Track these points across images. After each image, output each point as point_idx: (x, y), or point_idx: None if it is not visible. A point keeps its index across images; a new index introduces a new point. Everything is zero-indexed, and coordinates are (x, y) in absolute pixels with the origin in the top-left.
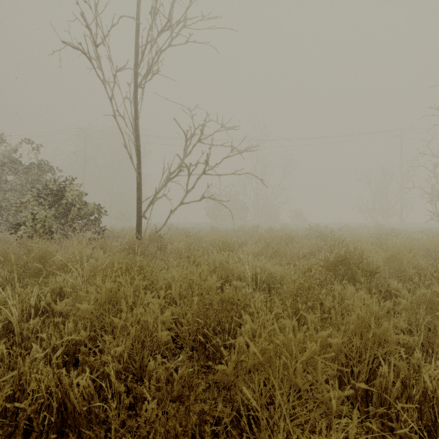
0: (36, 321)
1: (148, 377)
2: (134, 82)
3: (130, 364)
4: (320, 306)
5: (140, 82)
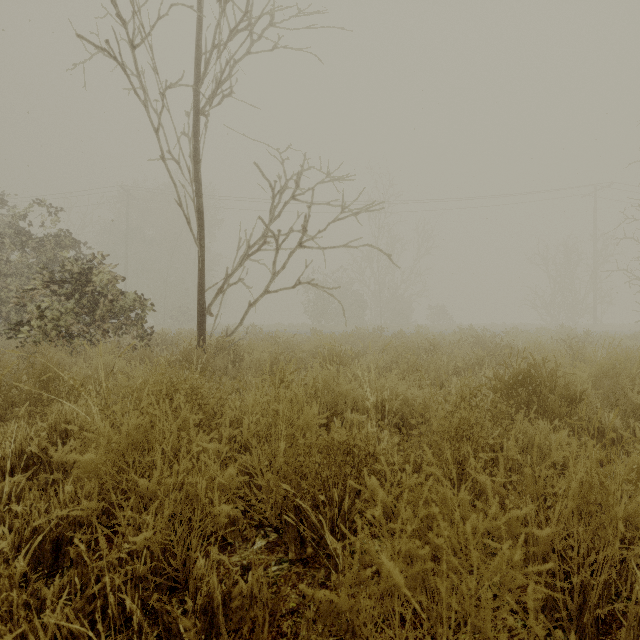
0: (16, 479)
1: (194, 589)
2: (194, 107)
3: (165, 562)
4: (493, 455)
5: (204, 107)
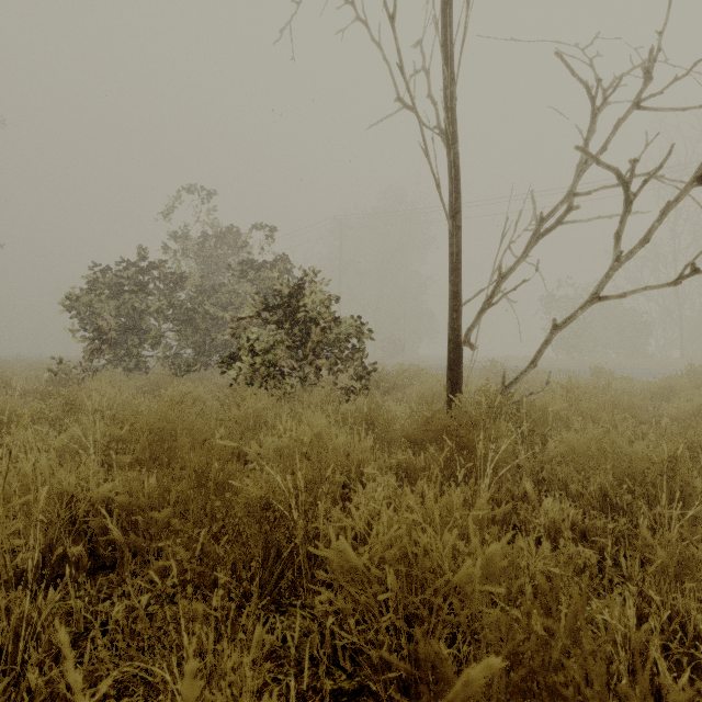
0: None
1: None
2: None
3: None
4: None
5: None
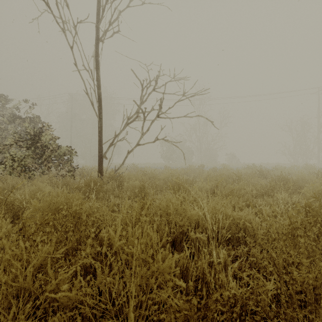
0: None
1: None
2: (96, 36)
3: None
4: None
5: (101, 37)
